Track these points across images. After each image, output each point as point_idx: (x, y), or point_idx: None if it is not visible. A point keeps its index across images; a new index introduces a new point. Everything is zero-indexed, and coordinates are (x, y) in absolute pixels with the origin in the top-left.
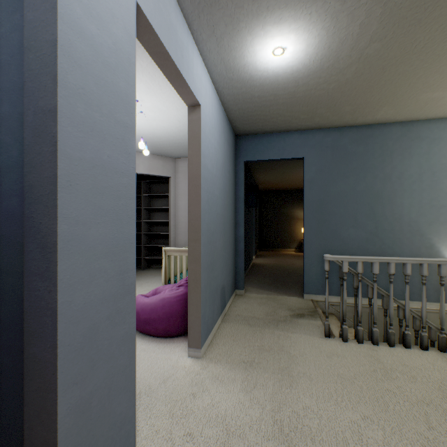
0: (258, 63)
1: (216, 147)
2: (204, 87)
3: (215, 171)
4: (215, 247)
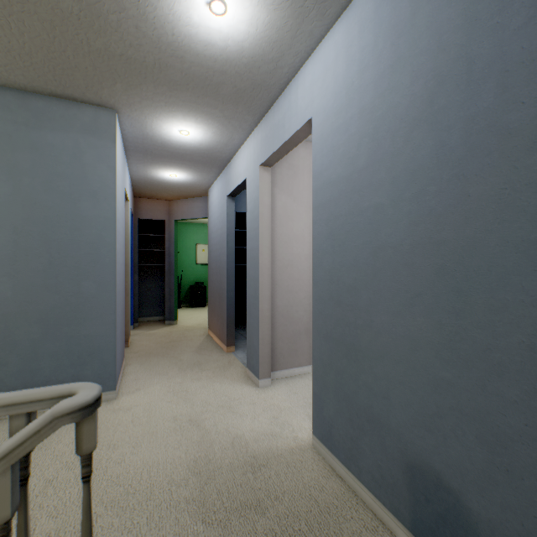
0: (254, 1)
1: (370, 100)
2: (320, 77)
3: (365, 158)
4: (365, 321)
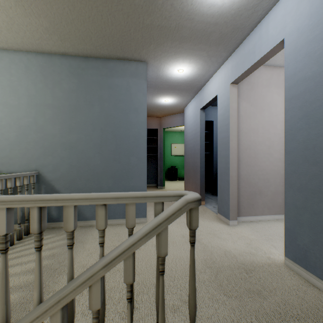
0: None
1: None
2: (292, 8)
3: None
4: None
